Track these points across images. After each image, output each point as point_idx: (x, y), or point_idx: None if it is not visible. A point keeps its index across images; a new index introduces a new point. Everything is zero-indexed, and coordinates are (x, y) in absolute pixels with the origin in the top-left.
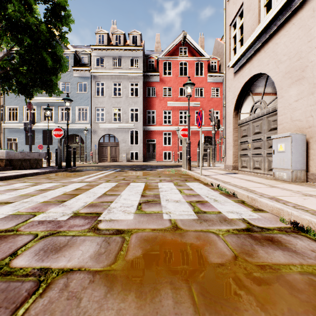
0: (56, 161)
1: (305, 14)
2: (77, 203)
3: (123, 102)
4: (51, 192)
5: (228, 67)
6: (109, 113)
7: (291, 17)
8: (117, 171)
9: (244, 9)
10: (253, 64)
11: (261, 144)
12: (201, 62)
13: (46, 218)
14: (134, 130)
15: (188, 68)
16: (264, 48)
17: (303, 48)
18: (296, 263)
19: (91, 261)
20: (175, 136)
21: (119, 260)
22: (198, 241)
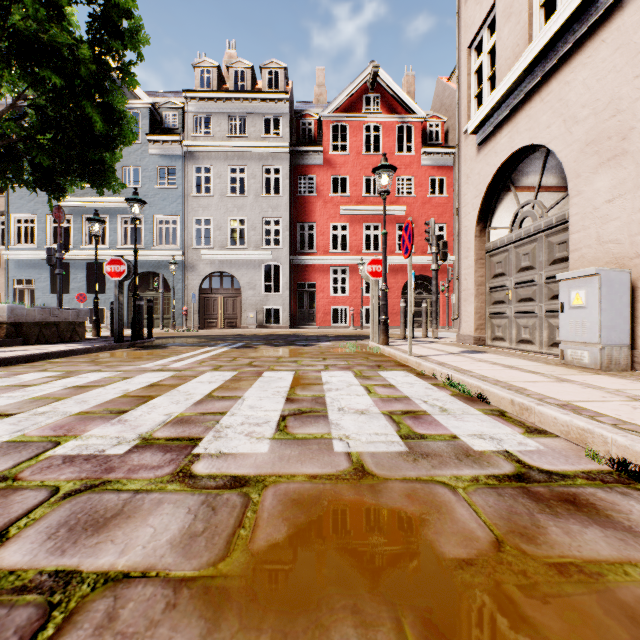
0: (112, 326)
1: (628, 20)
2: (151, 415)
3: (250, 206)
4: (96, 393)
5: (465, 134)
6: (222, 229)
7: (598, 26)
8: (238, 346)
9: (499, 14)
10: (518, 127)
11: (535, 291)
12: (408, 125)
13: (80, 450)
14: (272, 264)
15: (382, 137)
16: (541, 92)
17: (625, 91)
18: (636, 560)
19: (173, 555)
20: (355, 276)
21: (236, 551)
22: (412, 504)
